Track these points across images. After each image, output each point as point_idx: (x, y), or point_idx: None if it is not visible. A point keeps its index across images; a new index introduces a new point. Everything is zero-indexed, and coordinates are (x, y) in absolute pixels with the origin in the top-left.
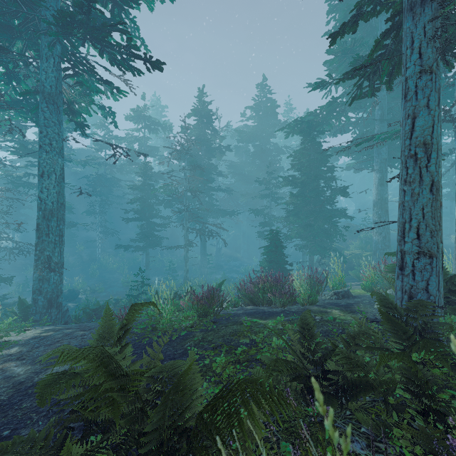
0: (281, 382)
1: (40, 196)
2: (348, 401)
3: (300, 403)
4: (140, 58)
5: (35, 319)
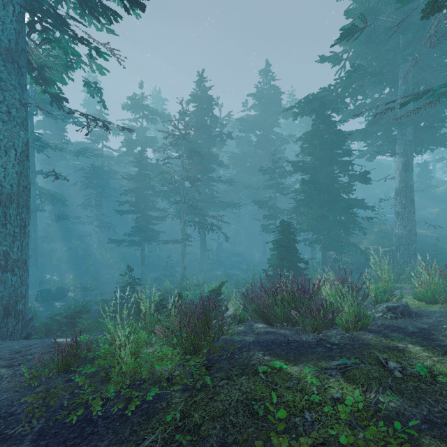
0: None
1: None
2: None
3: None
4: None
5: None
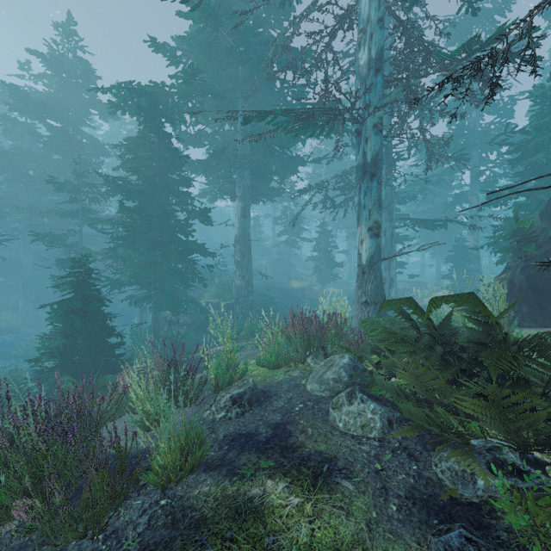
0: None
1: None
2: None
3: None
4: None
5: None
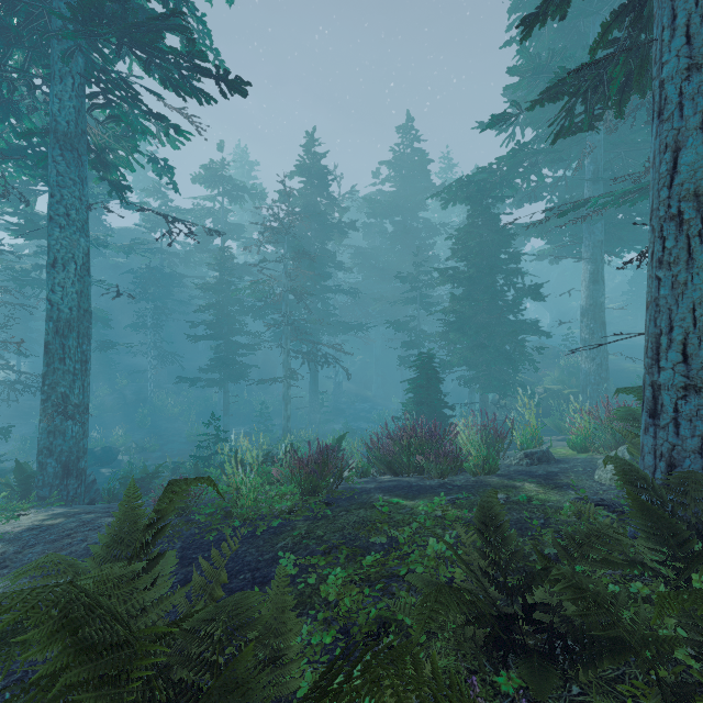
0: (445, 625)
1: (51, 298)
2: (577, 670)
3: (482, 668)
4: (209, 74)
5: (42, 495)
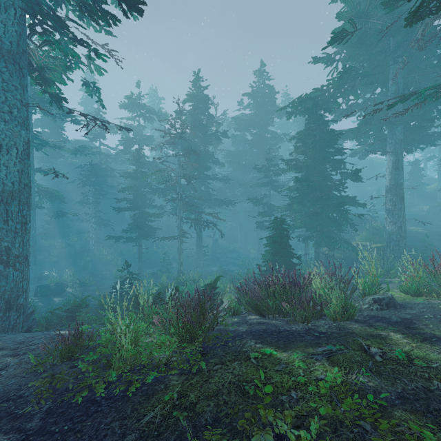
0: None
1: None
2: None
3: None
4: None
5: None
